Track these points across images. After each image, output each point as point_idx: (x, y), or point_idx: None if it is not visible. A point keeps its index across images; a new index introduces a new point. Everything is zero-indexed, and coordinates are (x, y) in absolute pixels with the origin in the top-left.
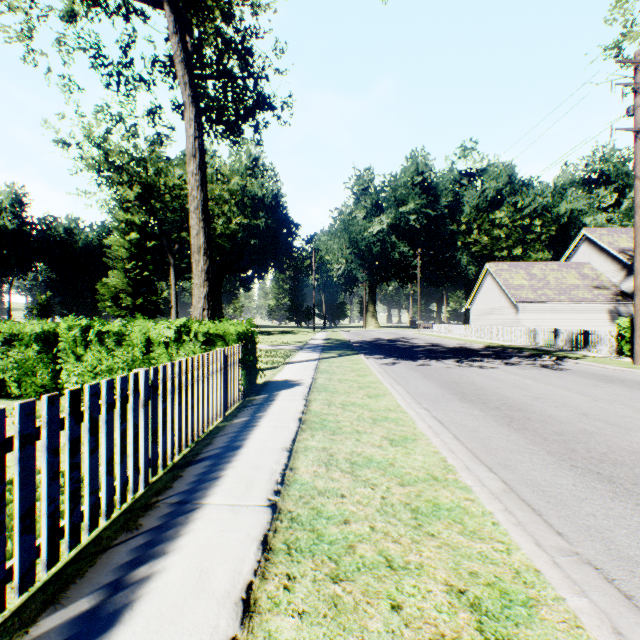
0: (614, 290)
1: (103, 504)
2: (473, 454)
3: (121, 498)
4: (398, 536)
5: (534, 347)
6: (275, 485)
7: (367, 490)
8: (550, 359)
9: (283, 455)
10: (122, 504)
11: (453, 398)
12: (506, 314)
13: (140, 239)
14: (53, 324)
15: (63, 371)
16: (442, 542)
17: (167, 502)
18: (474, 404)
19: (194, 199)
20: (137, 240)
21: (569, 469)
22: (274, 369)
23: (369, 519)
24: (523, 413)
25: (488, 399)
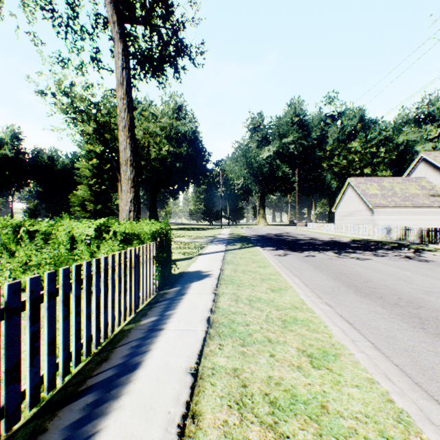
0: None
1: None
2: (410, 378)
3: None
4: None
5: (390, 241)
6: None
7: None
8: (409, 251)
9: (185, 383)
10: None
11: (349, 291)
12: (363, 215)
13: (99, 163)
14: None
15: None
16: None
17: None
18: (372, 299)
19: (122, 119)
20: (97, 164)
21: None
22: (189, 259)
23: None
24: (427, 311)
25: (382, 293)
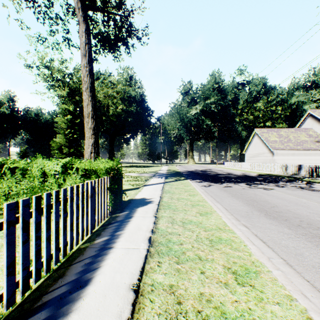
0: None
1: None
2: None
3: None
4: None
5: (287, 175)
6: None
7: None
8: (302, 183)
9: (128, 300)
10: None
11: (260, 215)
12: (266, 156)
13: (72, 118)
14: None
15: None
16: None
17: None
18: (279, 221)
19: (85, 83)
20: (71, 119)
21: None
22: (137, 189)
23: None
24: None
25: (287, 216)
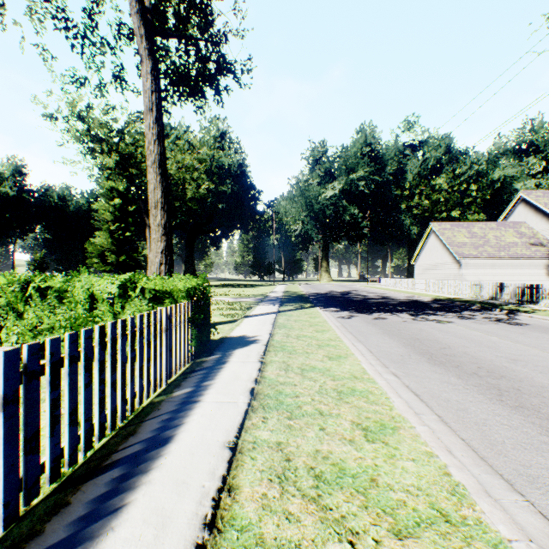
0: None
1: None
2: (476, 453)
3: None
4: None
5: (480, 300)
6: (200, 531)
7: None
8: (501, 312)
9: (222, 458)
10: None
11: (421, 359)
12: (449, 269)
13: (123, 204)
14: None
15: (3, 329)
16: None
17: None
18: (447, 368)
19: (151, 153)
20: (120, 205)
21: None
22: (233, 323)
23: None
24: (509, 382)
25: (460, 361)
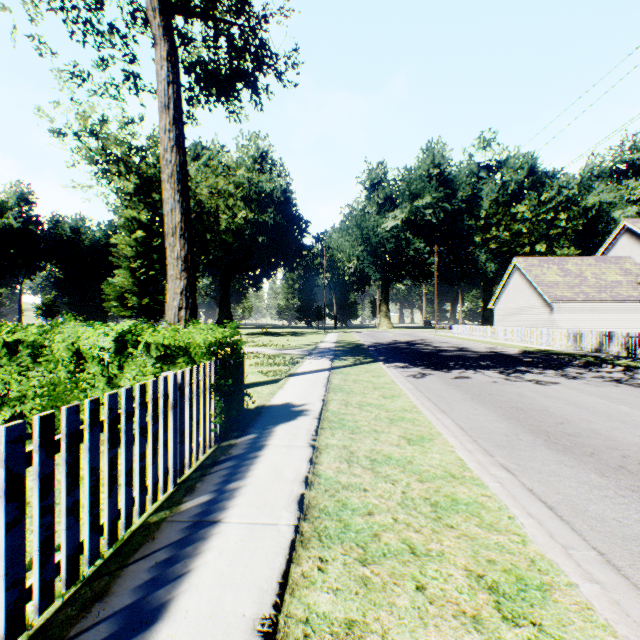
0: None
1: None
2: None
3: None
4: None
5: (581, 353)
6: None
7: None
8: (615, 369)
9: None
10: None
11: (536, 442)
12: (538, 314)
13: (146, 237)
14: None
15: None
16: None
17: None
18: (578, 457)
19: (167, 164)
20: (143, 238)
21: None
22: (275, 383)
23: None
24: None
25: (592, 445)
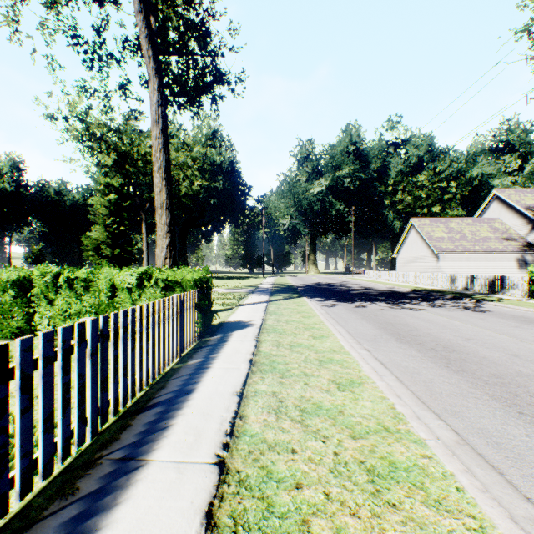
0: (521, 241)
1: (40, 464)
2: (419, 399)
3: (63, 454)
4: (356, 507)
5: (454, 290)
6: (224, 437)
7: (318, 444)
8: (470, 301)
9: (233, 400)
10: (64, 460)
11: (390, 339)
12: (428, 262)
13: (118, 199)
14: (28, 271)
15: (36, 314)
16: (406, 516)
17: (111, 458)
18: (411, 345)
19: (157, 160)
20: (115, 200)
21: (517, 416)
22: (229, 310)
23: (323, 482)
24: (458, 354)
25: (423, 340)
